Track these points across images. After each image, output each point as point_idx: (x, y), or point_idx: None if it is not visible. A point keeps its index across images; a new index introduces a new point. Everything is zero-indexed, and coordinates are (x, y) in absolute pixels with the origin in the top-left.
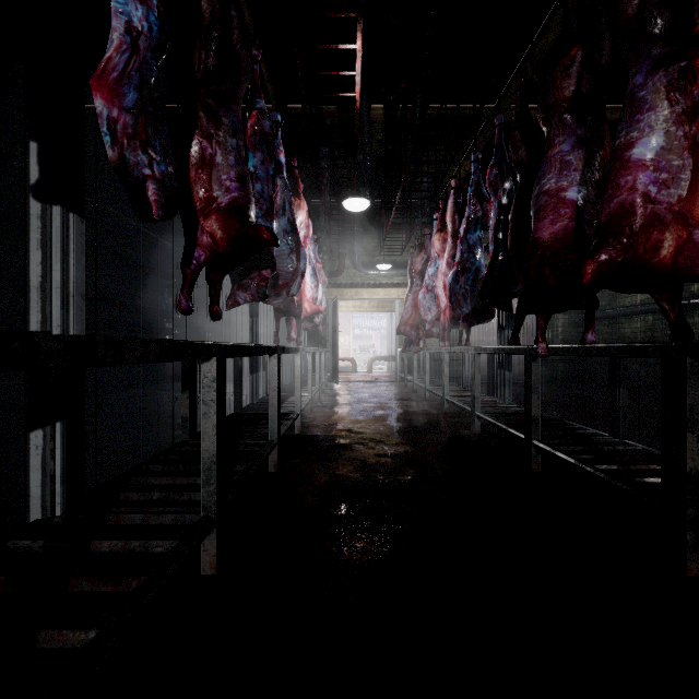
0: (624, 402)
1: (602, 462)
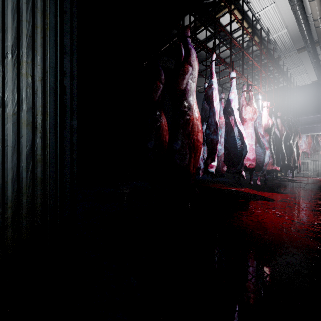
0: None
1: None
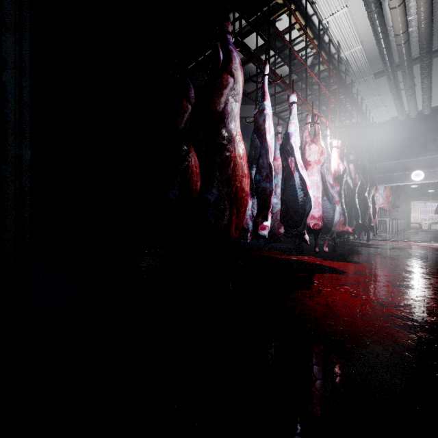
0: None
1: None
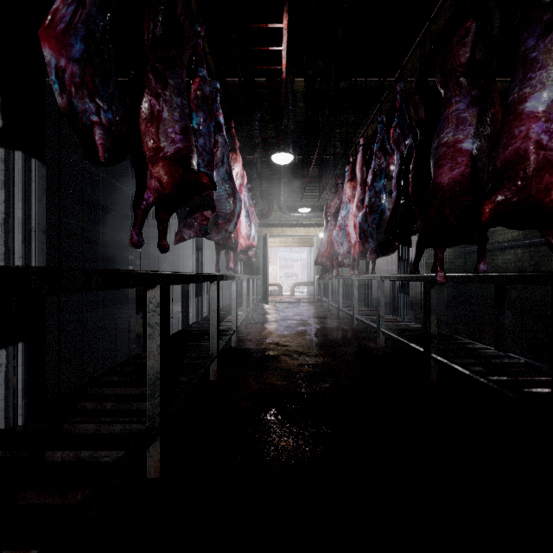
0: (508, 321)
1: (493, 374)
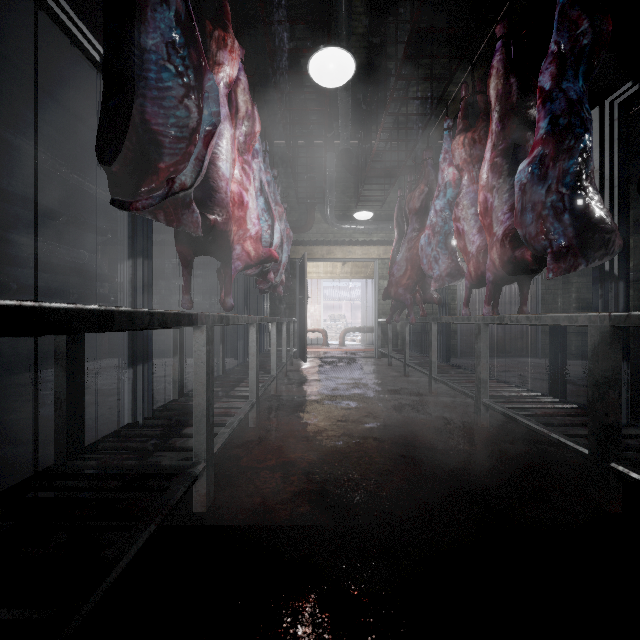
0: None
1: None
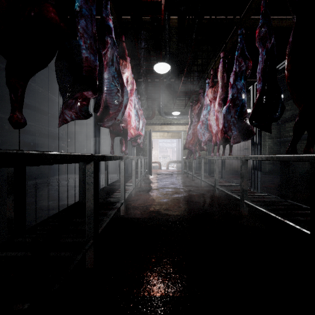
0: None
1: None
